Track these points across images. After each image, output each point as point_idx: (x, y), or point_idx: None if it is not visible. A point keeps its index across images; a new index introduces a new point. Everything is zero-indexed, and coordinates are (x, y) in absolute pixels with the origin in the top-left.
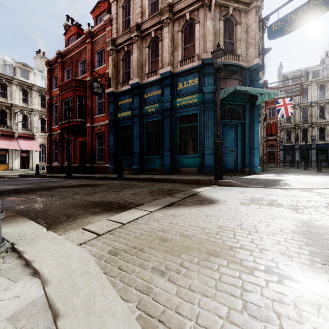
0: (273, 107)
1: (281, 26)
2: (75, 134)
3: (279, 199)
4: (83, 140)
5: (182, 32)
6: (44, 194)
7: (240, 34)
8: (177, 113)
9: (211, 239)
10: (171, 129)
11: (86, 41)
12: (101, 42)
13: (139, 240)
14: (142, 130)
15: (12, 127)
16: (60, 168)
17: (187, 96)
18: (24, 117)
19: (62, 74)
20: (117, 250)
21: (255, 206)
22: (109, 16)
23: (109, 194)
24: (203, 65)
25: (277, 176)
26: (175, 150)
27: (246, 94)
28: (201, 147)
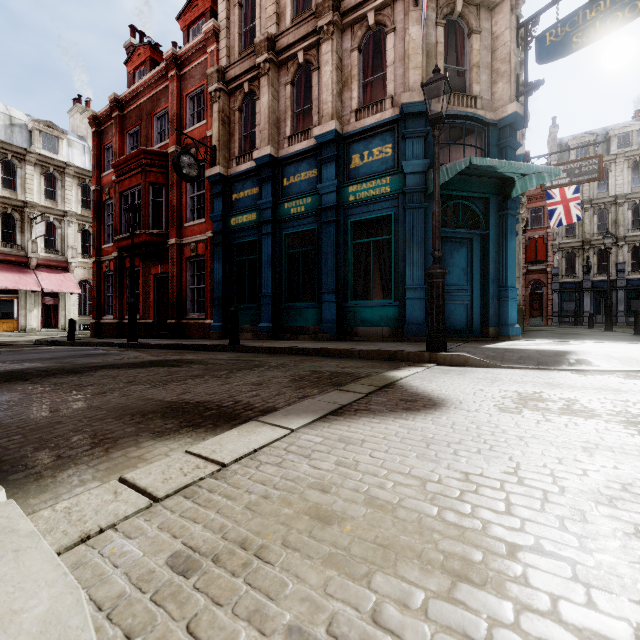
0: (539, 207)
1: (565, 35)
2: (146, 261)
3: (582, 396)
4: (161, 271)
5: (359, 51)
6: (66, 382)
7: (478, 54)
8: (349, 216)
9: (448, 516)
10: (338, 248)
11: (167, 75)
12: (196, 77)
13: (257, 517)
14: (279, 250)
15: (25, 246)
16: (118, 327)
17: (370, 182)
18: (49, 227)
19: (121, 141)
20: (195, 552)
21: (534, 417)
22: (212, 24)
23: (204, 383)
24: (402, 117)
25: (556, 343)
26: (344, 291)
27: (491, 175)
28: (398, 284)
